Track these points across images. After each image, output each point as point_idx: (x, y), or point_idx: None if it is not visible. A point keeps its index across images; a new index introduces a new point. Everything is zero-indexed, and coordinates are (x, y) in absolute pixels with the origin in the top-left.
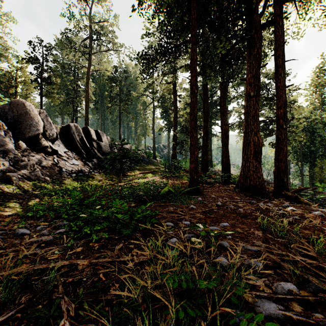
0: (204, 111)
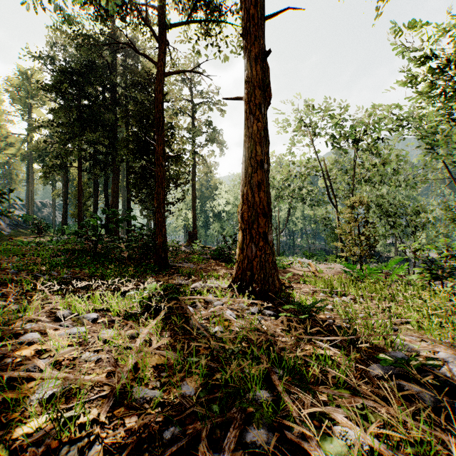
0: (94, 187)
